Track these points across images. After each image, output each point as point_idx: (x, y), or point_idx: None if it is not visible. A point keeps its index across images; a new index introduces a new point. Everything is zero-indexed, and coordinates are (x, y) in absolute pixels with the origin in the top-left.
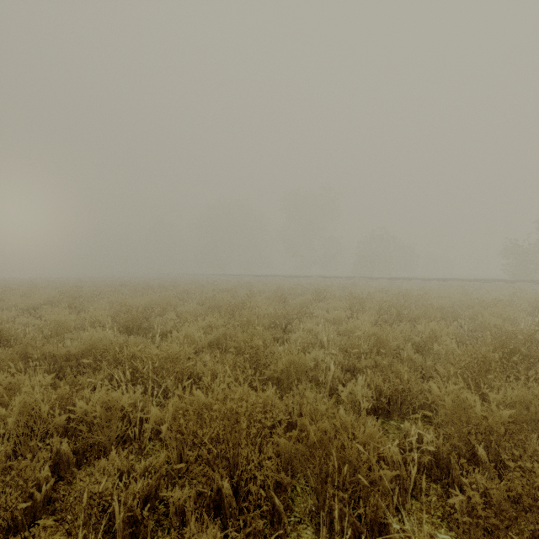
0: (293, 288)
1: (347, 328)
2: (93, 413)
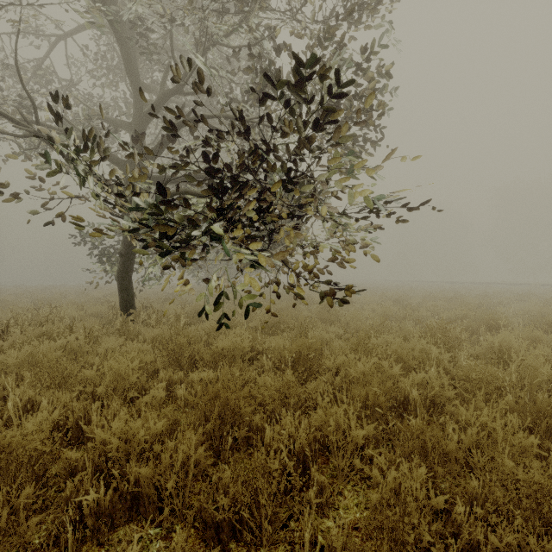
0: (499, 292)
1: (529, 310)
2: (419, 315)
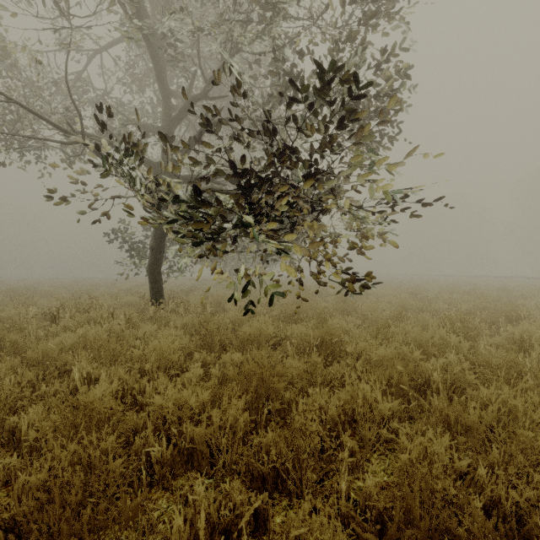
0: (520, 286)
1: None
2: (436, 307)
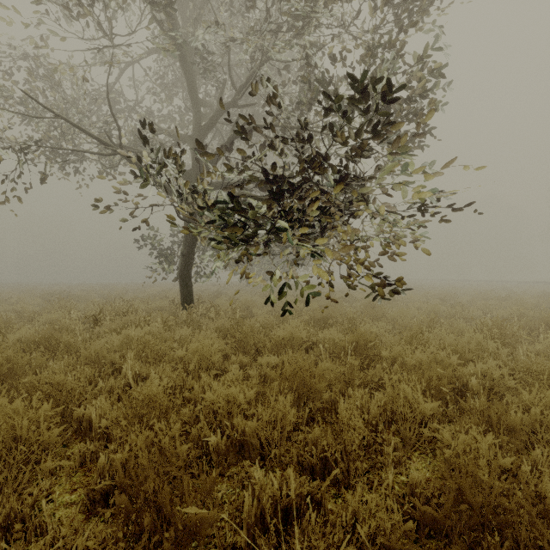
0: None
1: None
2: (469, 314)
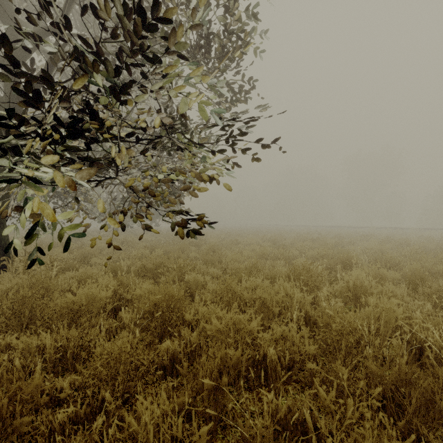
0: (349, 234)
1: (371, 248)
2: (290, 254)
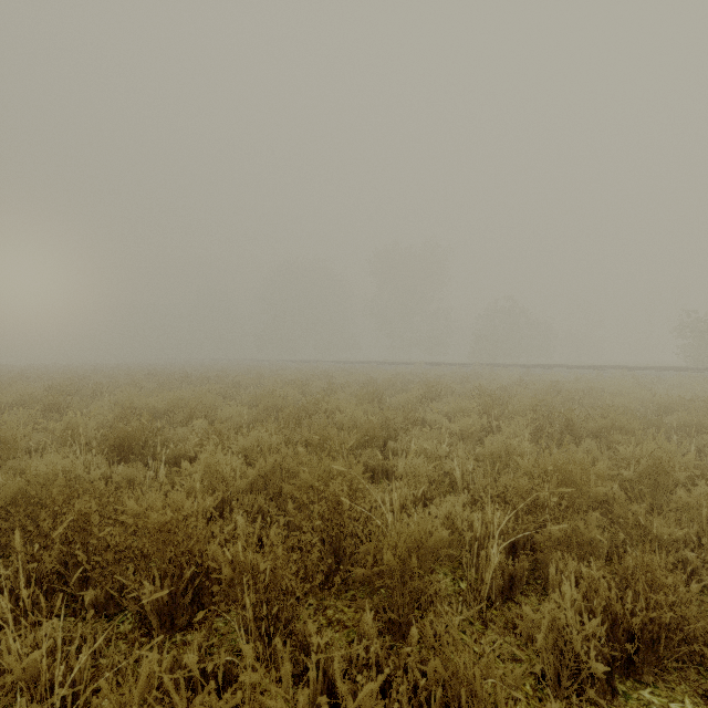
0: (390, 379)
1: (492, 450)
2: None
